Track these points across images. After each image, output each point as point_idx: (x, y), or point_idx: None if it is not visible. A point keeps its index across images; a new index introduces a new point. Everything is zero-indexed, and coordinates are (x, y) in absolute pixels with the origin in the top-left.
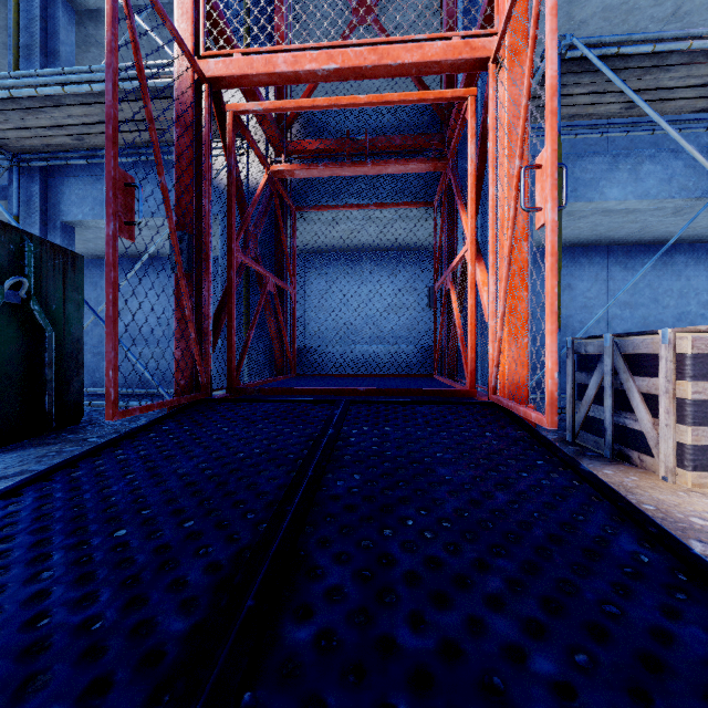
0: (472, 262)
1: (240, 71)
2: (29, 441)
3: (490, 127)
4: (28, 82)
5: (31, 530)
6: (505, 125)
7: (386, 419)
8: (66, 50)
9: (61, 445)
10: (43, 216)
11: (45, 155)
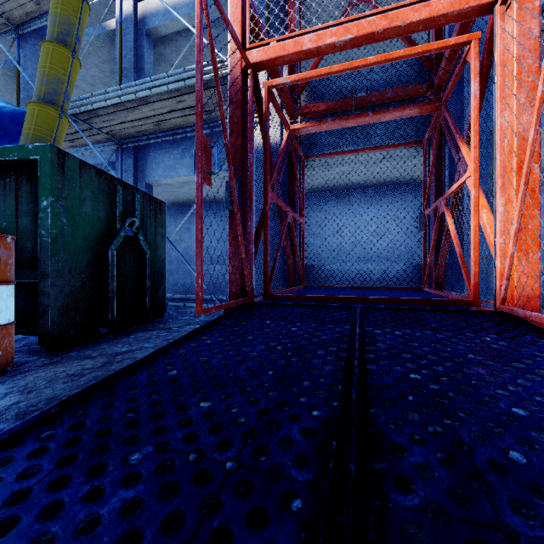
0: (476, 187)
1: (275, 54)
2: (138, 328)
3: (498, 63)
4: (130, 90)
5: (168, 388)
6: (513, 59)
7: (402, 323)
8: (148, 66)
9: (157, 331)
10: (135, 179)
11: (137, 138)
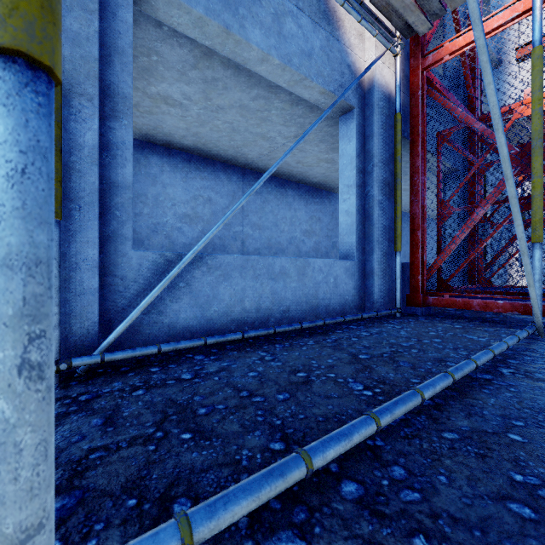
0: None
1: None
2: None
3: None
4: None
5: None
6: None
7: None
8: None
9: None
10: None
11: None
